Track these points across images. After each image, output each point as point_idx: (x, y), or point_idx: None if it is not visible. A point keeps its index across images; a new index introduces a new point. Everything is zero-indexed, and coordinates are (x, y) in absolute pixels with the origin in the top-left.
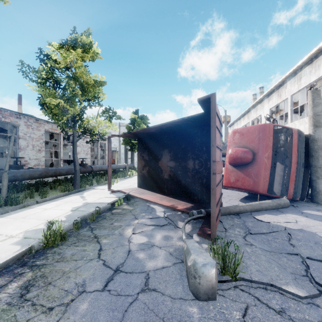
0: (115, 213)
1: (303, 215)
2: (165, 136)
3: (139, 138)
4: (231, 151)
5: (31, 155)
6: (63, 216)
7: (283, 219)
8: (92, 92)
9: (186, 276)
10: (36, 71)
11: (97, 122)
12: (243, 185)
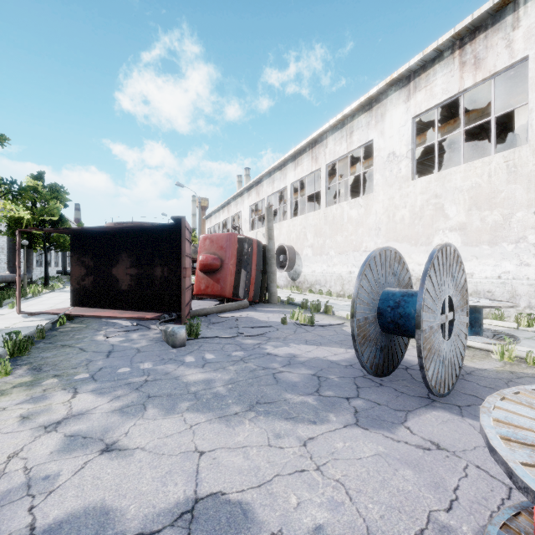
0: (65, 331)
1: (255, 311)
2: (123, 236)
3: (75, 234)
4: (201, 258)
5: None
6: None
7: (239, 314)
8: None
9: (166, 344)
10: None
11: None
12: (212, 291)
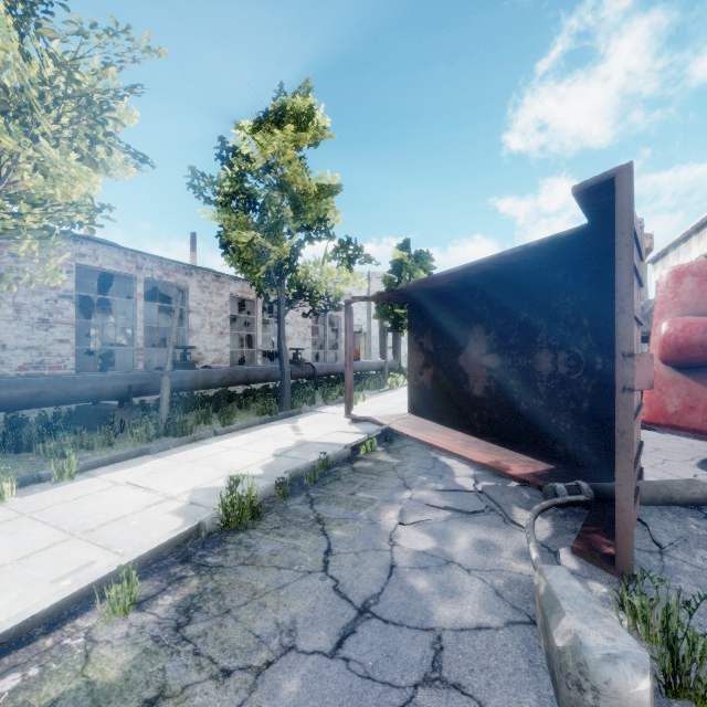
0: (360, 470)
1: None
2: (475, 295)
3: (411, 302)
4: (668, 327)
5: (208, 342)
6: (259, 465)
7: None
8: (313, 211)
9: (546, 668)
10: (215, 181)
11: (324, 272)
12: None
